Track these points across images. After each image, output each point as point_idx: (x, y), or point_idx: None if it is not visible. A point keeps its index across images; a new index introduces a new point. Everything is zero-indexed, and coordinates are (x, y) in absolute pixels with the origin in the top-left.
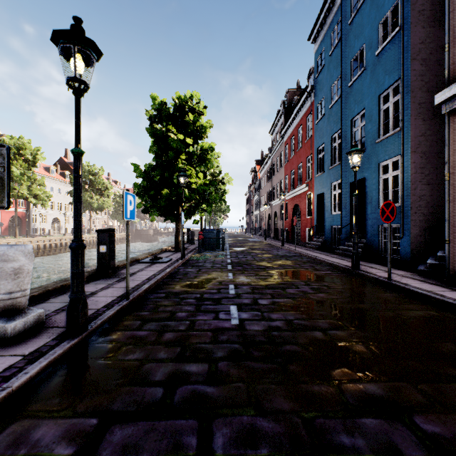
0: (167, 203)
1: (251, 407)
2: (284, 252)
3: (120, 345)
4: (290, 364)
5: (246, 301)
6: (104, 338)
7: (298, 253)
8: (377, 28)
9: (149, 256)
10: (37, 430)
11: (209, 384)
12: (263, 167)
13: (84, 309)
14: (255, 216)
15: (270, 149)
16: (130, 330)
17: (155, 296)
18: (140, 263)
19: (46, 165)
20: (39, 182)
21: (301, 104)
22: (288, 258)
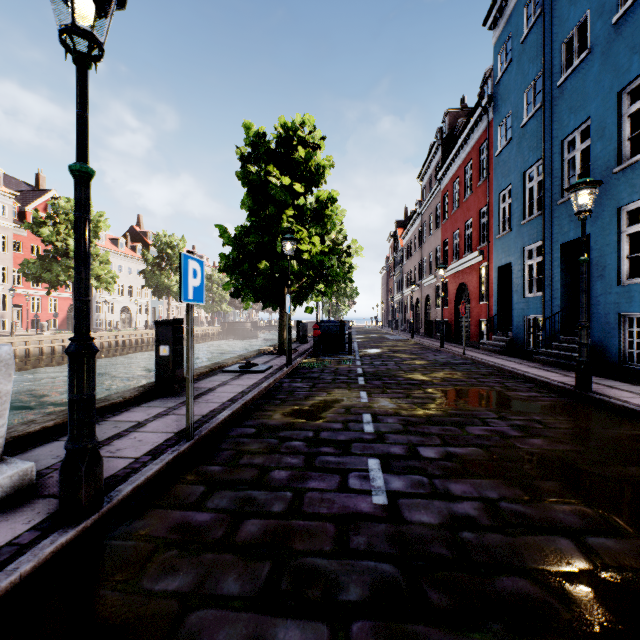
0: (266, 282)
1: None
2: (446, 357)
3: (155, 546)
4: None
5: (395, 450)
6: (130, 526)
7: (469, 359)
8: None
9: (239, 360)
10: None
11: None
12: (409, 229)
13: (93, 470)
14: (395, 302)
15: (418, 204)
16: (182, 507)
17: (239, 433)
18: (224, 373)
19: (113, 237)
20: (102, 259)
21: (470, 127)
22: (454, 368)
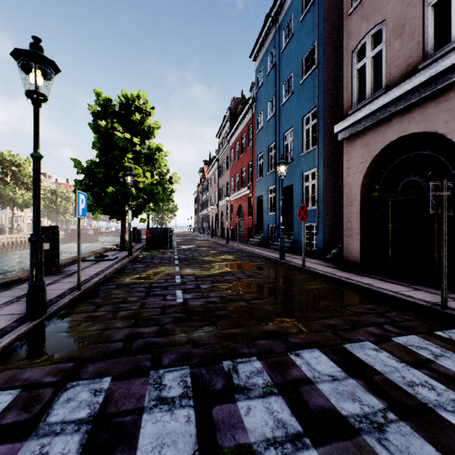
0: (112, 201)
1: (188, 345)
2: (228, 249)
3: (80, 322)
4: (219, 321)
5: (190, 287)
6: (63, 320)
7: (240, 249)
8: (302, 62)
9: (93, 254)
10: (24, 374)
11: (158, 337)
12: (211, 168)
13: (43, 295)
14: (203, 215)
15: (217, 152)
16: (87, 312)
17: (106, 288)
18: (84, 262)
19: None
20: None
21: (244, 114)
22: (230, 254)
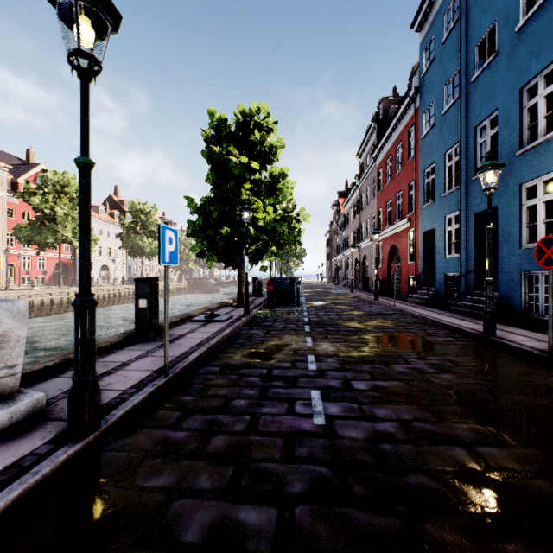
0: (227, 245)
1: None
2: (379, 308)
3: (143, 456)
4: (424, 520)
5: (333, 383)
6: (122, 441)
7: (398, 310)
8: None
9: (205, 311)
10: None
11: None
12: (349, 199)
13: (93, 397)
14: (338, 261)
15: (357, 177)
16: (163, 427)
17: (206, 371)
18: (192, 322)
19: (94, 204)
20: None
21: (400, 114)
22: (385, 317)
